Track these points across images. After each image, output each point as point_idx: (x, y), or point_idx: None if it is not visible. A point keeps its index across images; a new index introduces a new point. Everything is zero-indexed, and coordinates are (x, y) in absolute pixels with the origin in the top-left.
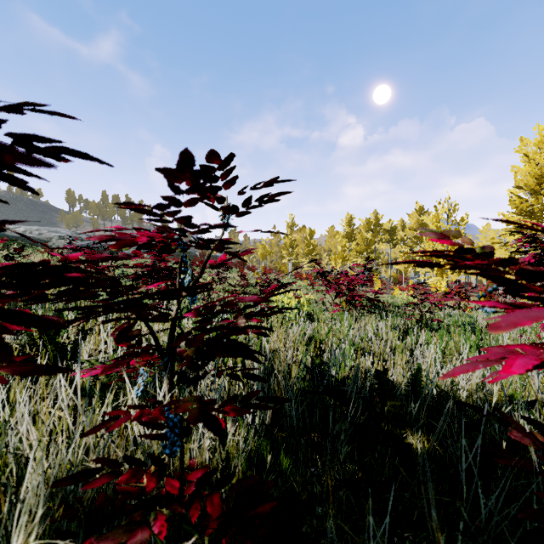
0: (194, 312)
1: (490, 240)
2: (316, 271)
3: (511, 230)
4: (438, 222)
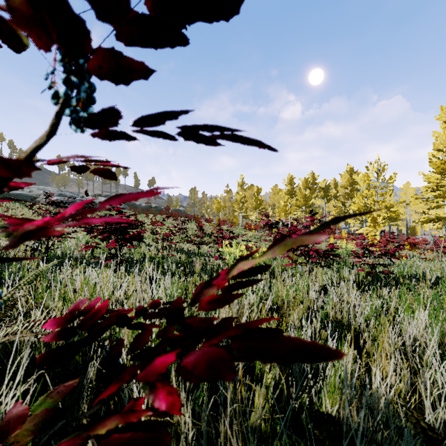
0: (60, 320)
1: (409, 197)
2: (265, 223)
3: (430, 188)
4: (369, 180)
